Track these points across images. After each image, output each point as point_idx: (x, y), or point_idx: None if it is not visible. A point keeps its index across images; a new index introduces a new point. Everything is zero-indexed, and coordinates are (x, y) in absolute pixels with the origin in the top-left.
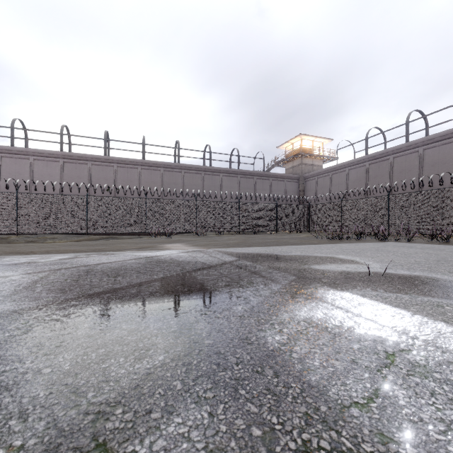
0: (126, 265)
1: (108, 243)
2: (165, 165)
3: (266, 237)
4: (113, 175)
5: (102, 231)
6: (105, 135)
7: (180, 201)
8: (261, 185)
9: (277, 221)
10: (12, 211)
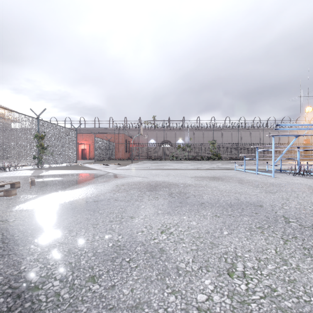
0: None
1: None
2: None
3: None
4: None
5: None
6: None
7: None
8: None
9: None
10: None
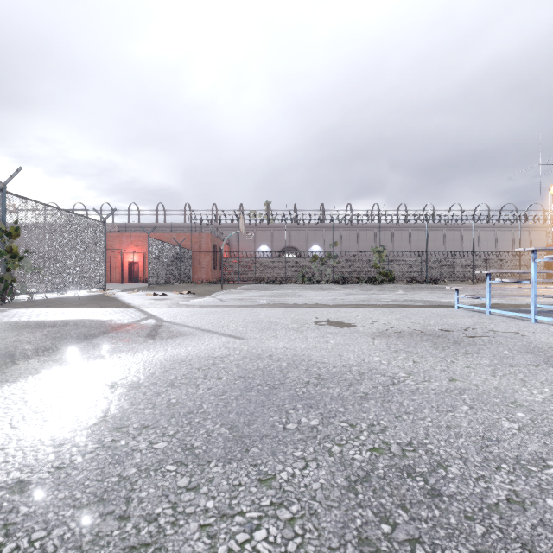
0: None
1: None
2: None
3: None
4: None
5: None
6: None
7: None
8: None
9: None
10: None
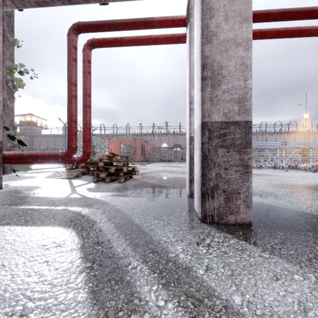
0: None
1: None
2: None
3: None
4: None
5: None
6: None
7: None
8: None
9: None
10: None
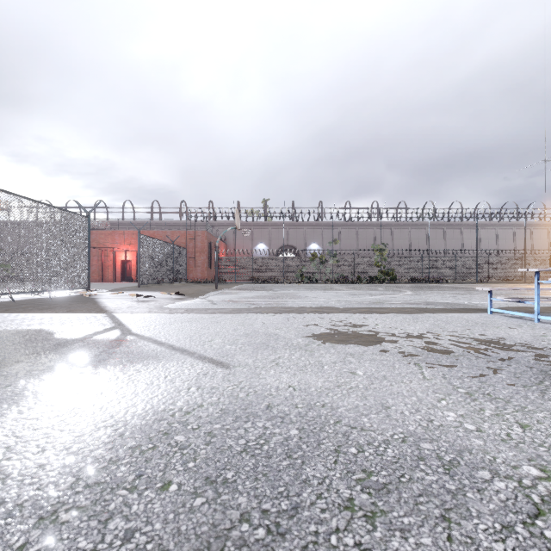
0: None
1: None
2: None
3: None
4: None
5: None
6: None
7: None
8: None
9: None
10: None
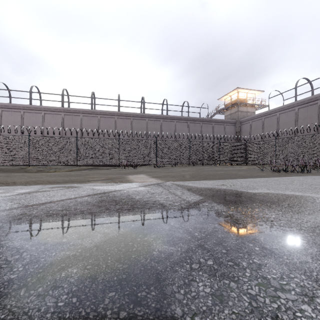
0: (71, 206)
1: (85, 174)
2: (134, 115)
3: (213, 169)
4: (97, 123)
5: (88, 164)
6: (92, 94)
7: (144, 140)
8: (206, 128)
9: (219, 156)
10: (26, 149)
